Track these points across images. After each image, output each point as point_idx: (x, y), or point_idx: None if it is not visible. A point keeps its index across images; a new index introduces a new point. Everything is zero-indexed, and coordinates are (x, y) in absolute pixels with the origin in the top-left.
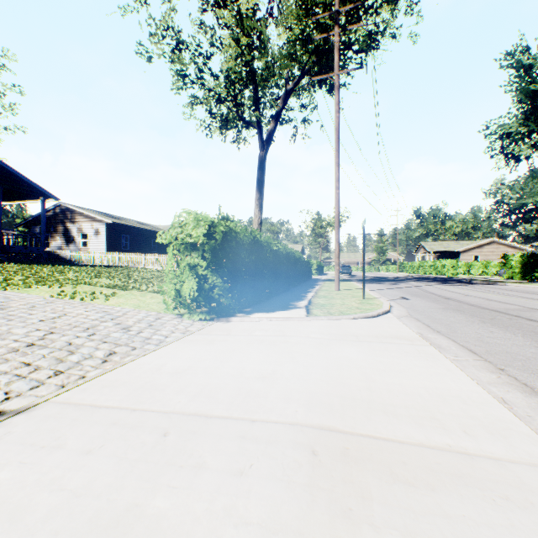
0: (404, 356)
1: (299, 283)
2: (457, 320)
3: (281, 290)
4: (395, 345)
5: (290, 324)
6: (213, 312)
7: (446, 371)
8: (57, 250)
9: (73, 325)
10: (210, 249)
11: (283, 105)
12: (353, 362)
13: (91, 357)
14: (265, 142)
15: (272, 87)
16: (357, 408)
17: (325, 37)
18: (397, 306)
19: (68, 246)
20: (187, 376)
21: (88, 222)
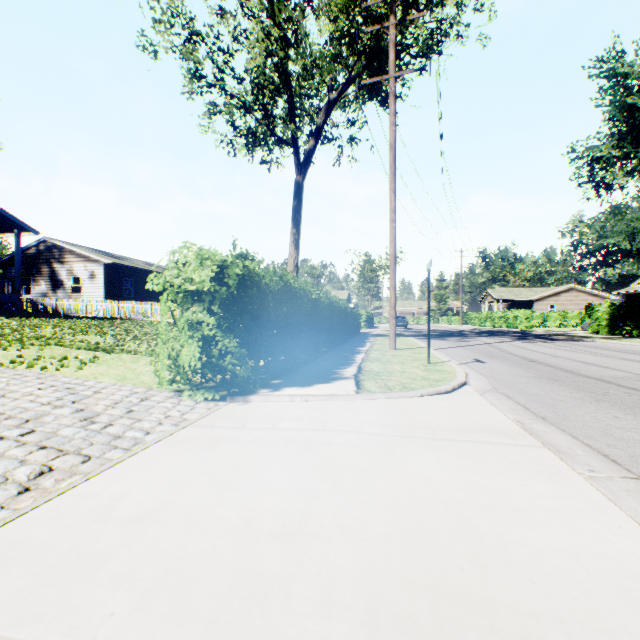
0: (512, 470)
1: (345, 340)
2: (561, 397)
3: (322, 349)
4: (492, 446)
5: (334, 408)
6: (225, 388)
7: (592, 508)
8: (41, 297)
9: (5, 415)
10: (220, 299)
11: (325, 118)
12: (436, 488)
13: (2, 483)
14: (302, 164)
15: (312, 96)
16: (469, 633)
17: (378, 29)
18: (473, 373)
19: (55, 293)
20: (151, 529)
21: (81, 262)
